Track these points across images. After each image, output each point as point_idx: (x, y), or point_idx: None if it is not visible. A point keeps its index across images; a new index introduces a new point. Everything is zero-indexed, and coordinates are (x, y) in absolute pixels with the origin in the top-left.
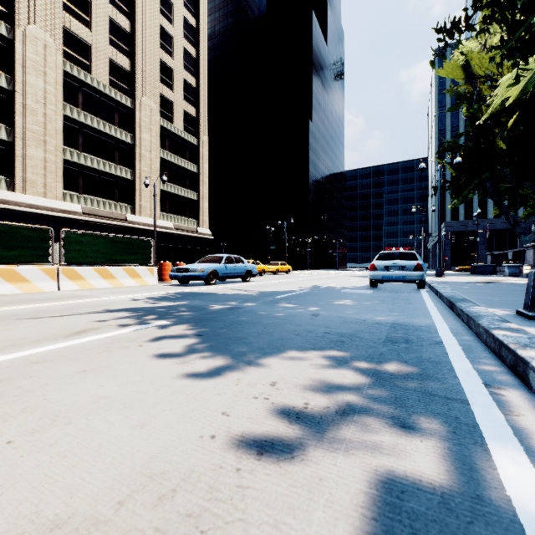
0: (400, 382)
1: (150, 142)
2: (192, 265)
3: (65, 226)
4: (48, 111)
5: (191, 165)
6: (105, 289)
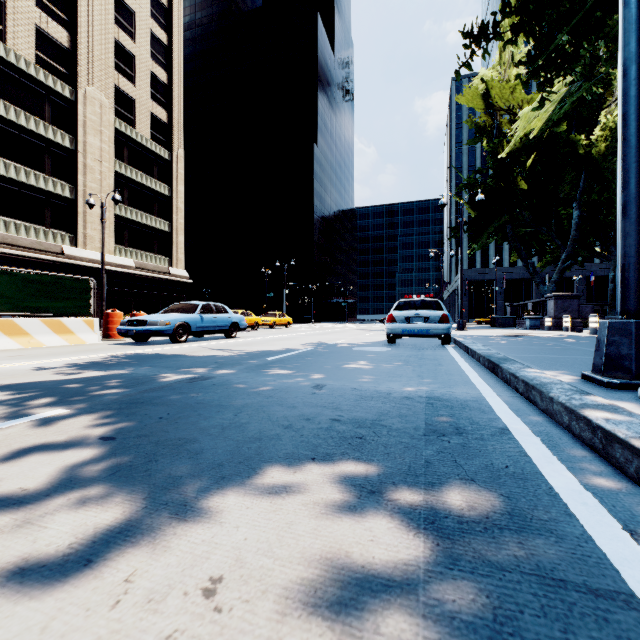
0: (484, 544)
1: (101, 149)
2: (152, 315)
3: None
4: None
5: (160, 185)
6: (6, 352)
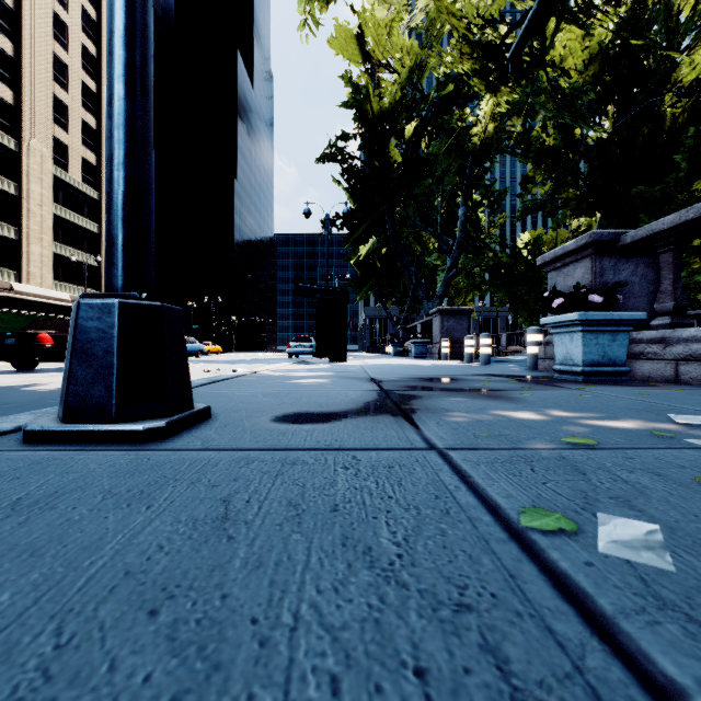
0: None
1: (41, 195)
2: None
3: None
4: None
5: (90, 223)
6: None
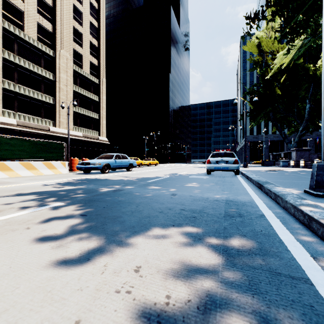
0: (247, 259)
1: (66, 80)
2: (92, 160)
3: (4, 133)
4: None
5: (94, 96)
6: (28, 177)
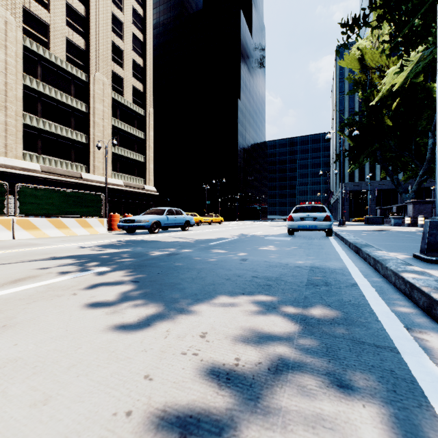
0: (328, 328)
1: (103, 111)
2: (138, 216)
3: (25, 182)
4: (8, 80)
5: (138, 132)
6: (58, 238)
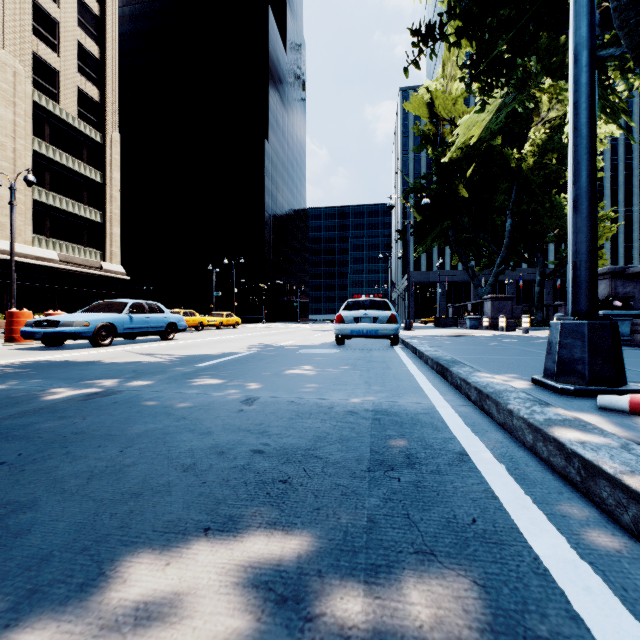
0: None
1: (14, 123)
2: (67, 315)
3: None
4: None
5: (90, 170)
6: None
